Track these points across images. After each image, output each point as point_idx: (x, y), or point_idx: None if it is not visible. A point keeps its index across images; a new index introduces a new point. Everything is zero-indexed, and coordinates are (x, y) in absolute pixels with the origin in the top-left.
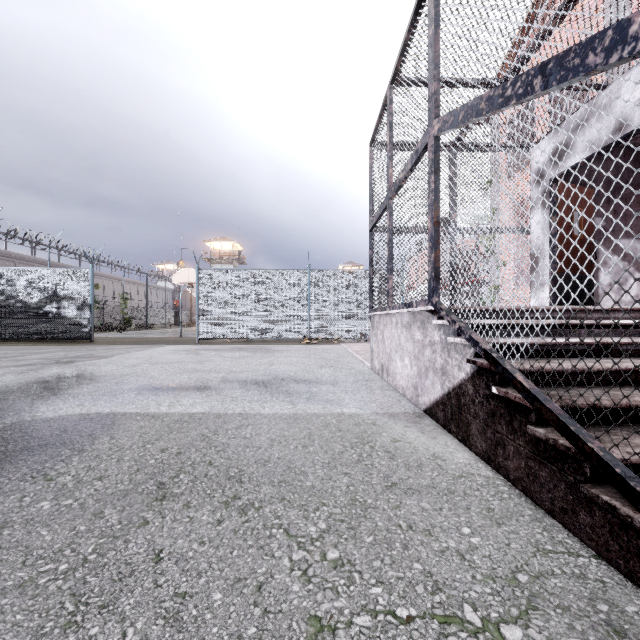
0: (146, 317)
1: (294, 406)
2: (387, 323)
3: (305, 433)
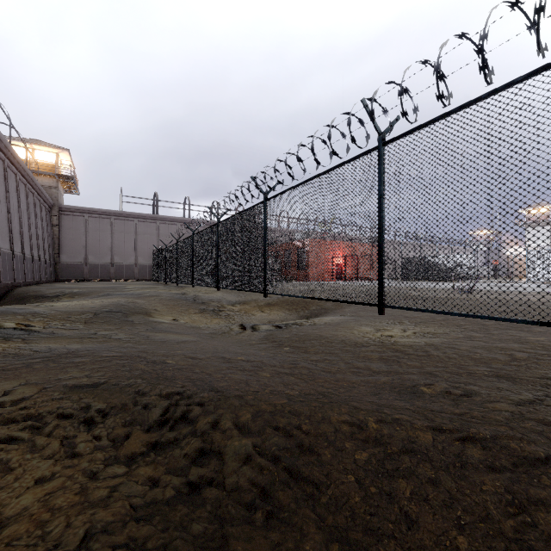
0: (476, 272)
1: None
2: None
3: None
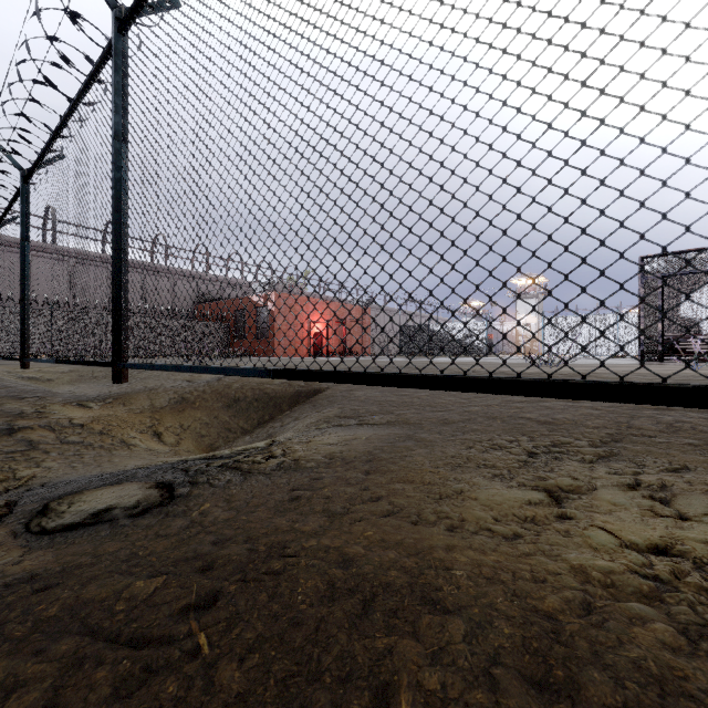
0: None
1: None
2: None
3: None
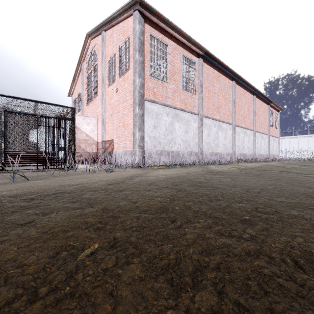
0: None
1: None
2: None
3: None
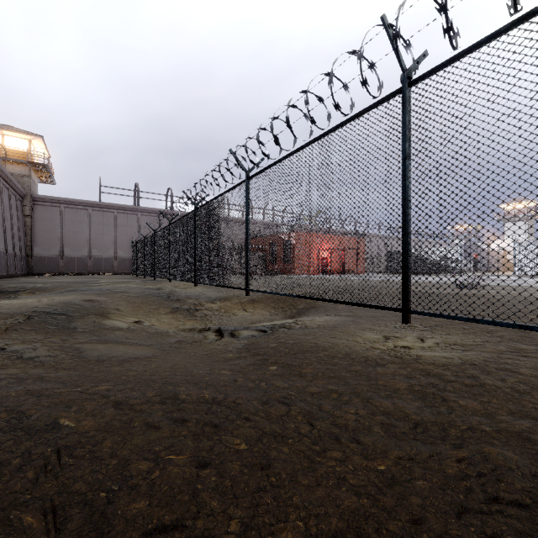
0: None
1: None
2: None
3: None
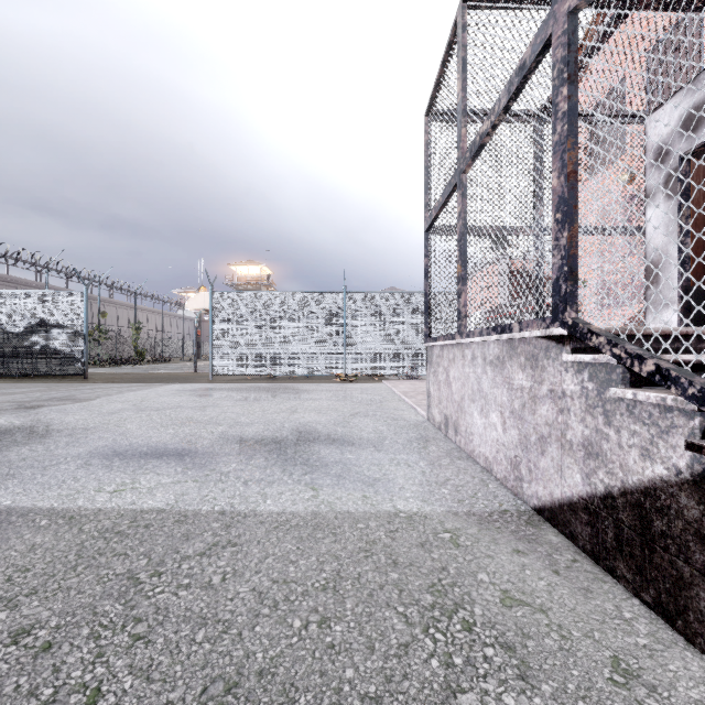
0: (162, 349)
1: (315, 494)
2: (455, 357)
3: (328, 572)
